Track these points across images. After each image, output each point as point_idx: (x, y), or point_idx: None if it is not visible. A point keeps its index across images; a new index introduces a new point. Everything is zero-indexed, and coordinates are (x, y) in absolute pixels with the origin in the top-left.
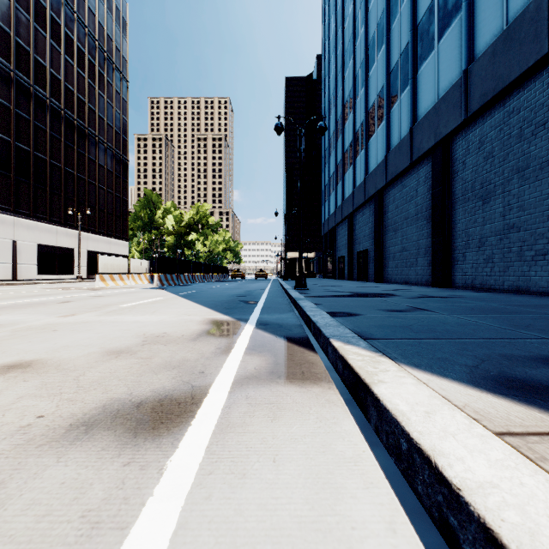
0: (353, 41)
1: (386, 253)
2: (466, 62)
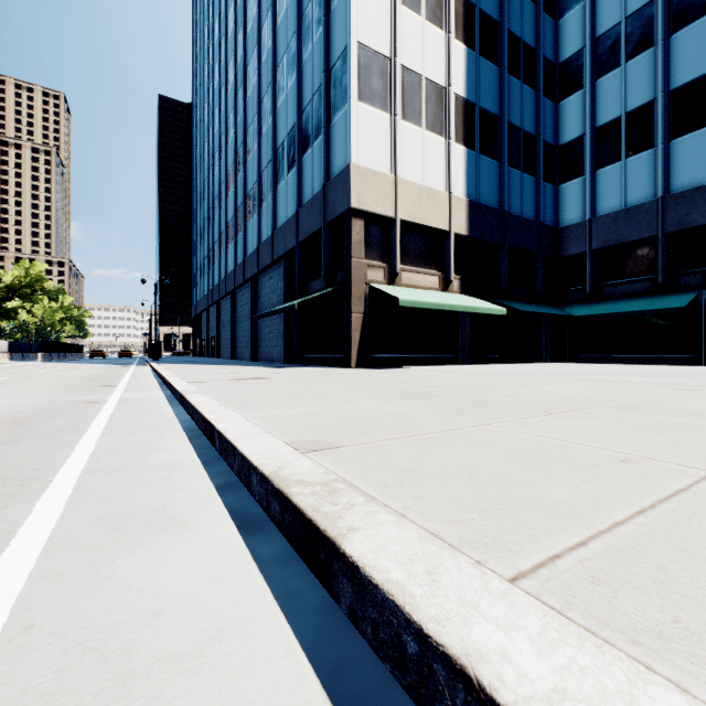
0: (208, 183)
1: (222, 340)
2: (235, 264)
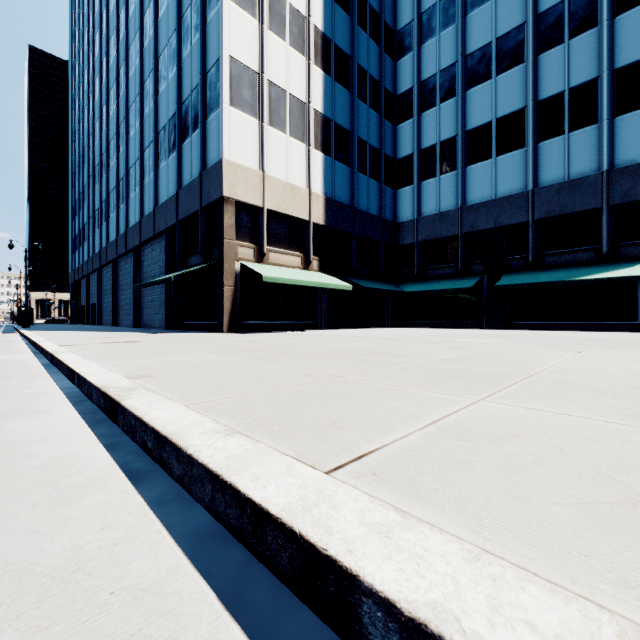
0: (88, 151)
1: (103, 307)
2: (117, 234)
